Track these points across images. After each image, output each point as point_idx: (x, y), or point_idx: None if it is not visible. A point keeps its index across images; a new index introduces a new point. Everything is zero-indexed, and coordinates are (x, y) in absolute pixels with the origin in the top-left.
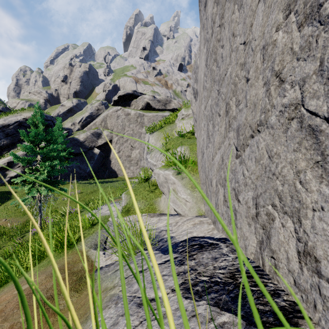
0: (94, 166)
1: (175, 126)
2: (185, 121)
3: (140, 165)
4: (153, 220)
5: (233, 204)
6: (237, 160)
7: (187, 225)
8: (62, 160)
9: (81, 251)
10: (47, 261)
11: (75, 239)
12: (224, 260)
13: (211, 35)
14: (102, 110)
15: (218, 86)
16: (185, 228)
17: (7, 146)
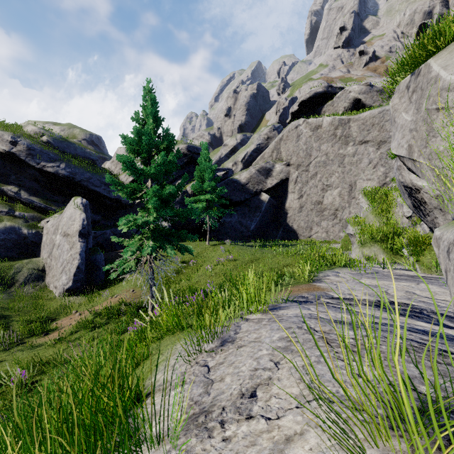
0: (261, 222)
1: None
2: None
3: (340, 218)
4: None
5: None
6: None
7: None
8: (212, 207)
9: None
10: None
11: None
12: None
13: None
14: (274, 139)
15: None
16: None
17: None
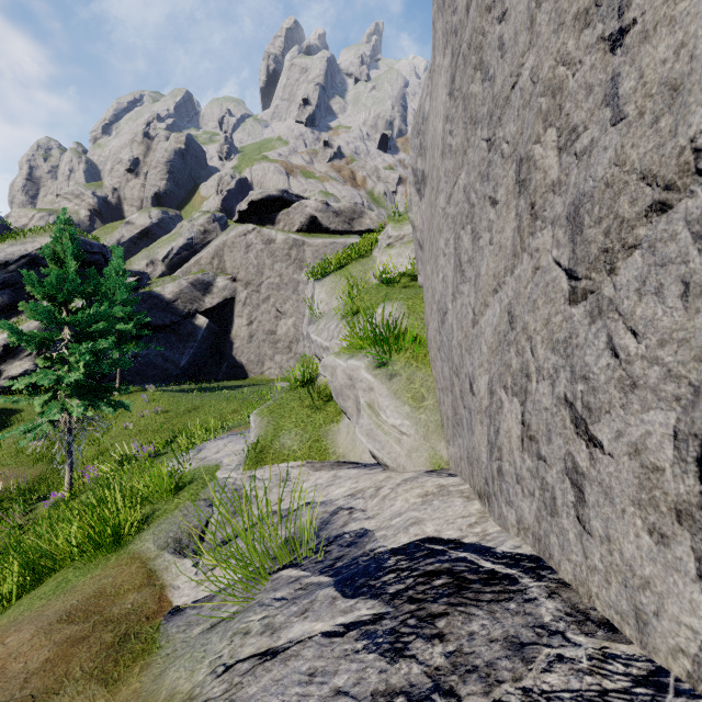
0: (197, 355)
1: (371, 262)
2: (395, 250)
3: (295, 352)
4: (320, 479)
5: (564, 450)
6: (578, 307)
7: (405, 498)
8: (125, 339)
9: (141, 556)
10: (56, 582)
11: (131, 524)
12: (559, 661)
13: (464, 11)
14: (214, 234)
15: (490, 126)
16: (402, 507)
17: (4, 310)
